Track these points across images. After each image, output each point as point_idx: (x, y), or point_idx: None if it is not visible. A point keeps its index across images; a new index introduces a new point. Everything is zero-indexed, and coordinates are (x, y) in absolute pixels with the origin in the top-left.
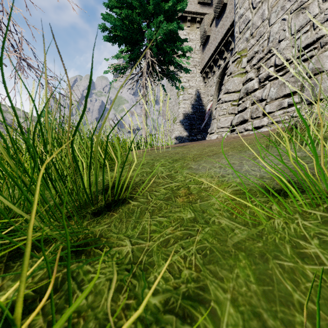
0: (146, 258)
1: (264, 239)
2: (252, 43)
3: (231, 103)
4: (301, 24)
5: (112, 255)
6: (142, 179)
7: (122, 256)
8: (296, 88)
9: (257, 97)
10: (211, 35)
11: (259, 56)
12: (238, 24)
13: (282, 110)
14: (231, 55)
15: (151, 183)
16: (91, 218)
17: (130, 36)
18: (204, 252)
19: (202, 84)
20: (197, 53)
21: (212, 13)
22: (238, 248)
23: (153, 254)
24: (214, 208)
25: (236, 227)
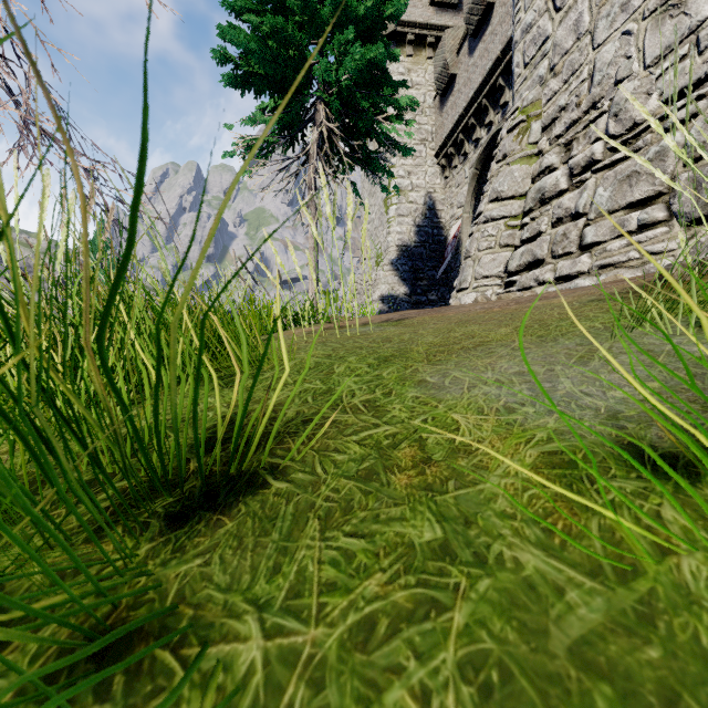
0: (305, 693)
1: (661, 631)
2: (554, 88)
3: (507, 223)
4: (669, 43)
5: (205, 674)
6: (303, 412)
7: (235, 680)
8: (659, 188)
9: (564, 208)
10: (460, 74)
11: (569, 116)
12: (520, 46)
13: (624, 238)
14: (504, 117)
15: (324, 429)
16: (163, 533)
17: (281, 75)
18: (483, 675)
19: (440, 181)
20: (428, 114)
21: (462, 25)
22: (587, 663)
23: (327, 678)
24: (498, 511)
25: (567, 581)
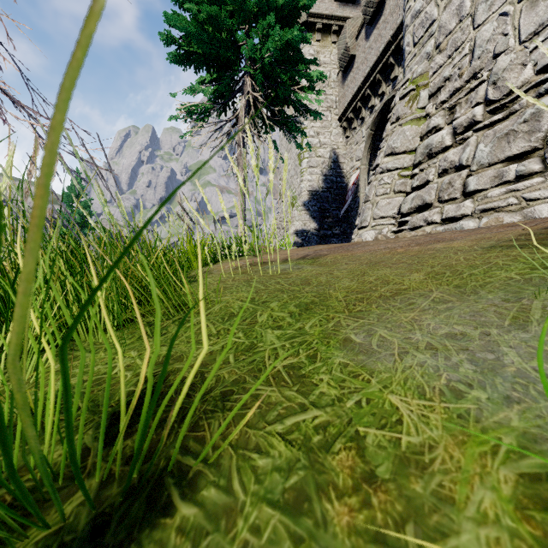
0: None
1: None
2: (440, 62)
3: (400, 173)
4: (542, 21)
5: None
6: (223, 379)
7: None
8: (534, 144)
9: (449, 161)
10: (358, 55)
11: (452, 85)
12: (410, 29)
13: (502, 186)
14: (394, 89)
15: (243, 424)
16: None
17: (215, 54)
18: None
19: (342, 139)
20: (333, 86)
21: (360, 16)
22: None
23: None
24: None
25: None
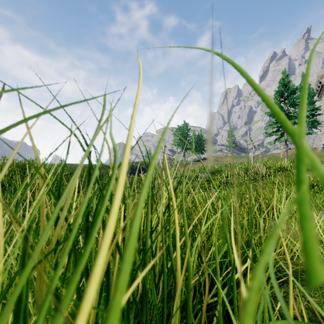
0: None
1: None
2: None
3: None
4: None
5: None
6: None
7: None
8: None
9: None
10: None
11: None
12: None
13: None
14: None
15: None
16: None
17: None
18: None
19: None
20: None
21: None
22: None
23: None
24: None
25: None
